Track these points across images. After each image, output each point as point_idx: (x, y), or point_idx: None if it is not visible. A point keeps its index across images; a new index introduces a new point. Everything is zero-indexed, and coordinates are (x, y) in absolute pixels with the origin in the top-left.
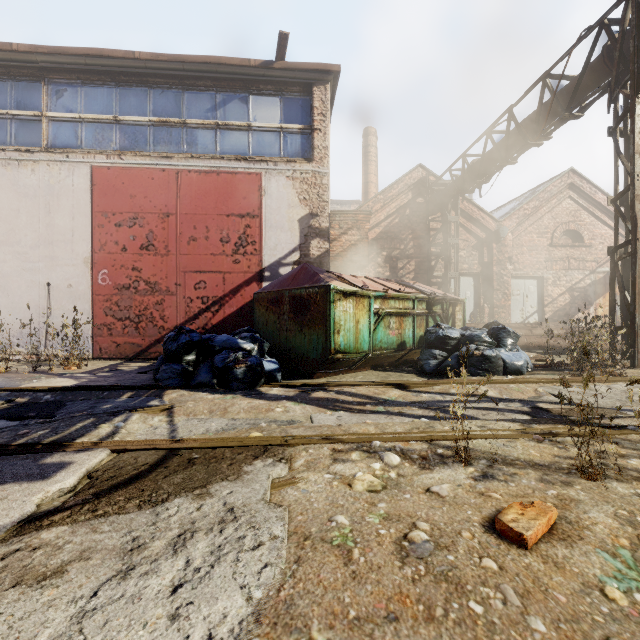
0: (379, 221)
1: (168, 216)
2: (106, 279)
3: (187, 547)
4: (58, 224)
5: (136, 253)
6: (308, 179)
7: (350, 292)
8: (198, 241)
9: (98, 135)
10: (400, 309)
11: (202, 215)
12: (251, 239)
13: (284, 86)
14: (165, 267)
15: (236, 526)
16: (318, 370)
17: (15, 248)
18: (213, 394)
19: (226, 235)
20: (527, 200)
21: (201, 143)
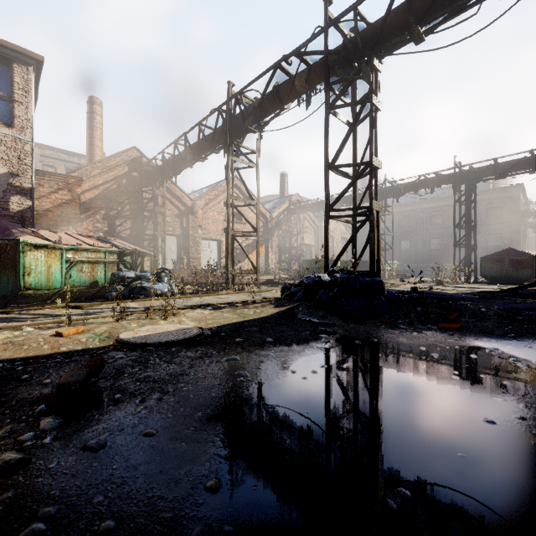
0: (98, 184)
1: None
2: None
3: None
4: None
5: None
6: (7, 142)
7: (41, 245)
8: None
9: None
10: (93, 258)
11: None
12: None
13: None
14: None
15: None
16: (10, 304)
17: None
18: None
19: None
20: (211, 189)
21: None
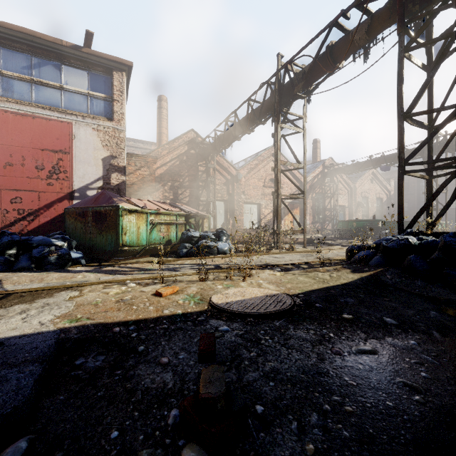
0: (166, 162)
1: None
2: None
3: (27, 312)
4: None
5: None
6: (109, 132)
7: (133, 210)
8: (14, 166)
9: None
10: (168, 220)
11: (18, 147)
12: (63, 169)
13: (91, 65)
14: None
15: (50, 306)
16: (112, 258)
17: None
18: (32, 273)
19: (41, 164)
20: (252, 160)
21: (17, 91)
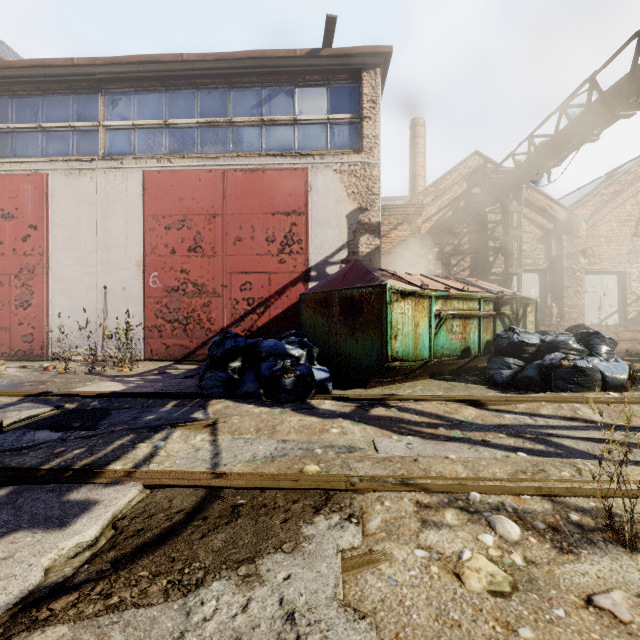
0: (430, 215)
1: (215, 217)
2: (156, 282)
3: None
4: (113, 229)
5: (184, 255)
6: (357, 171)
7: (409, 292)
8: (244, 241)
9: (149, 140)
10: (464, 310)
11: (248, 214)
12: (297, 237)
13: (331, 75)
14: (212, 269)
15: None
16: (372, 379)
17: (76, 253)
18: (260, 407)
19: (271, 234)
20: (605, 184)
21: (247, 141)
